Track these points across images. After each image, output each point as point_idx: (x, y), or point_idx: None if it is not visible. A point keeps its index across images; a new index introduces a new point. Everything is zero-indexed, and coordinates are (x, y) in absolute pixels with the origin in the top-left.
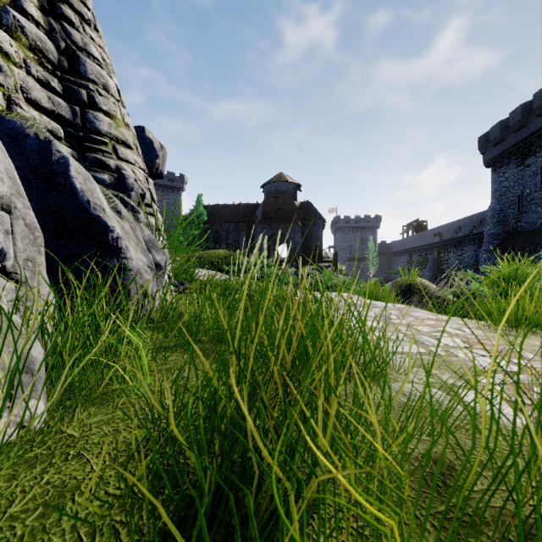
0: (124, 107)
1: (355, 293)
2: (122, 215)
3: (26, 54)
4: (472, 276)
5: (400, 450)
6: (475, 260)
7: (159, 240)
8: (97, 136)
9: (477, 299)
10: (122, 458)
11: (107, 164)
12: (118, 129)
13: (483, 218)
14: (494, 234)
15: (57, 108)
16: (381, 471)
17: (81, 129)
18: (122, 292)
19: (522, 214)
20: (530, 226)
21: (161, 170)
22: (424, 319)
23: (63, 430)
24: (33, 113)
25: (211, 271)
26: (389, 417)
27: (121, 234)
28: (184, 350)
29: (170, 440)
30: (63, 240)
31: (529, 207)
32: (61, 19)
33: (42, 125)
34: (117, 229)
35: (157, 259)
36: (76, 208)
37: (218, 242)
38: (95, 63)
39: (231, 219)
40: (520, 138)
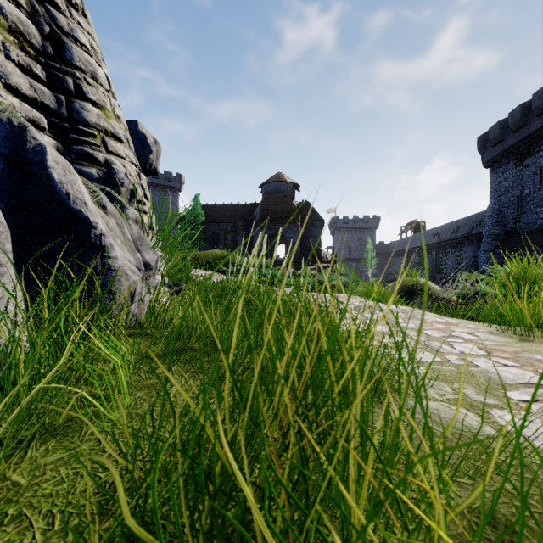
0: (114, 99)
1: (356, 294)
2: (107, 210)
3: (5, 37)
4: (477, 277)
5: (471, 541)
6: (474, 260)
7: (150, 239)
8: (85, 128)
9: (488, 301)
10: (77, 519)
11: (95, 158)
12: (107, 120)
13: (481, 218)
14: (493, 234)
15: (39, 96)
16: (420, 537)
17: (67, 120)
18: (100, 296)
19: (522, 215)
20: (529, 226)
21: (155, 166)
22: (432, 323)
23: (8, 476)
24: (12, 100)
25: (208, 271)
26: (440, 475)
27: (105, 230)
28: (173, 360)
29: (119, 539)
30: (39, 237)
31: (528, 207)
32: (45, 1)
33: (23, 114)
34: (100, 225)
35: (146, 259)
36: (54, 202)
37: (216, 242)
38: (82, 50)
39: (229, 219)
40: (519, 138)
